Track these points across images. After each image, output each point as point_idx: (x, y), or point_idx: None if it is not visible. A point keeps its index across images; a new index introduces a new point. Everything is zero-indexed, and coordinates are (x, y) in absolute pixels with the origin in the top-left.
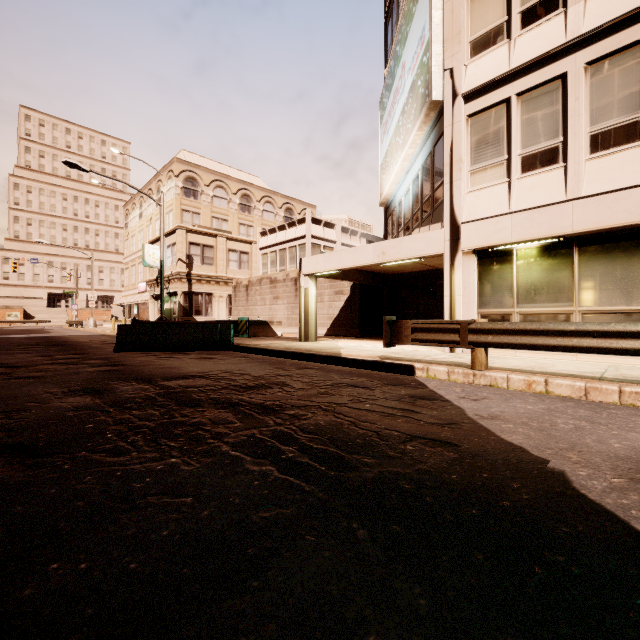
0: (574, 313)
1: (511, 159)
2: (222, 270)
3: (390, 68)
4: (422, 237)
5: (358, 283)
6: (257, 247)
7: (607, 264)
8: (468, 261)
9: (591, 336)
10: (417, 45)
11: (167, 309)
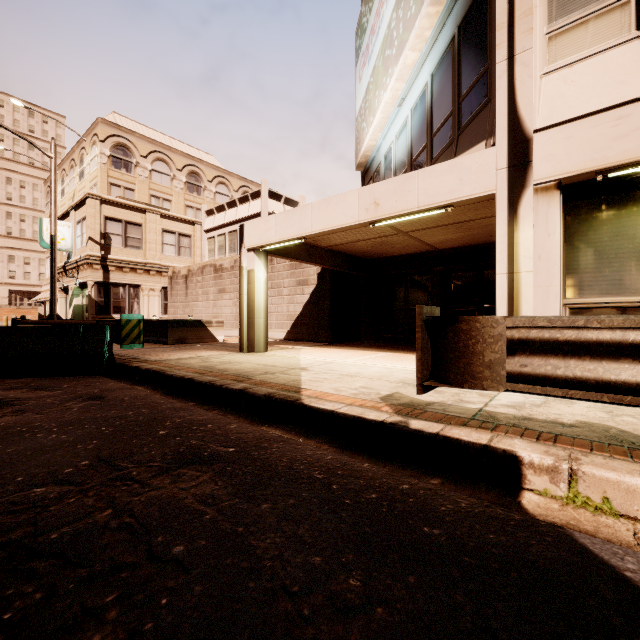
0: None
1: None
2: (153, 256)
3: None
4: (450, 168)
5: (328, 269)
6: (202, 229)
7: None
8: (547, 204)
9: None
10: None
11: (77, 305)
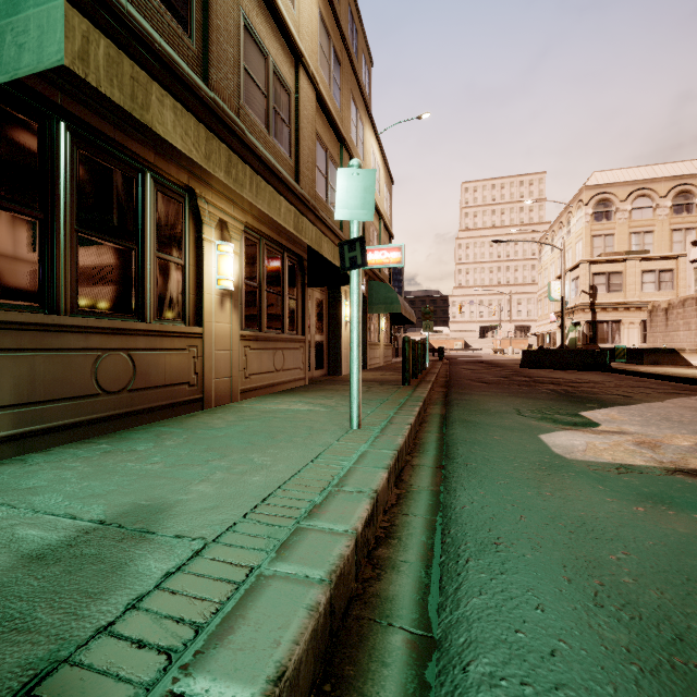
0: None
1: None
2: (632, 295)
3: None
4: None
5: None
6: (686, 260)
7: None
8: None
9: None
10: None
11: (571, 338)
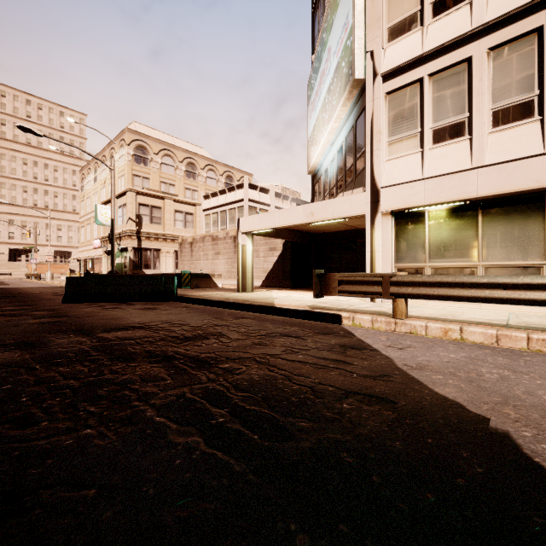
0: (478, 267)
1: (424, 132)
2: (169, 229)
3: (317, 53)
4: (346, 200)
5: (289, 241)
6: (201, 209)
7: (506, 224)
8: (386, 221)
9: (502, 288)
10: (341, 31)
11: (118, 263)
